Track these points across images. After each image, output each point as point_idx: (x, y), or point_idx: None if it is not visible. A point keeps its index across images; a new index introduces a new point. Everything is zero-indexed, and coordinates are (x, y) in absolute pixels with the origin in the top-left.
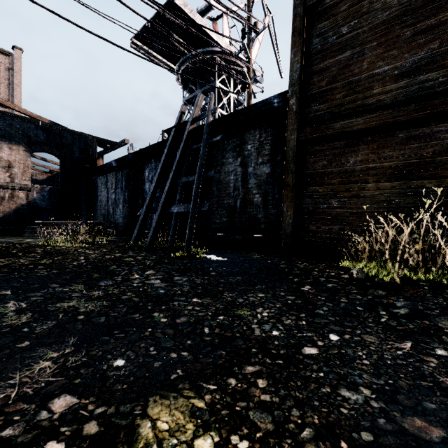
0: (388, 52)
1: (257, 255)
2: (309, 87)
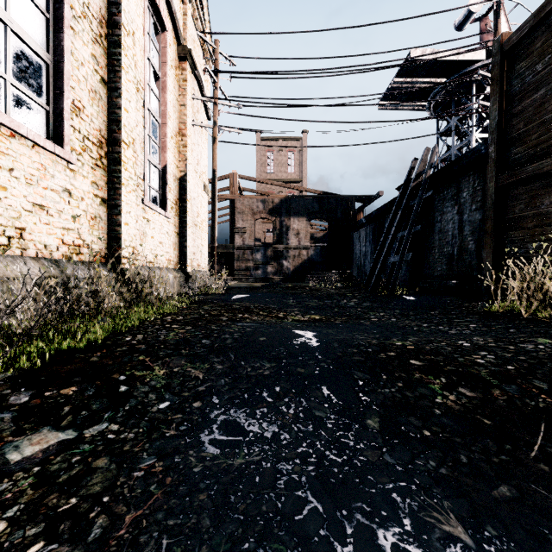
0: None
1: (450, 298)
2: (509, 131)
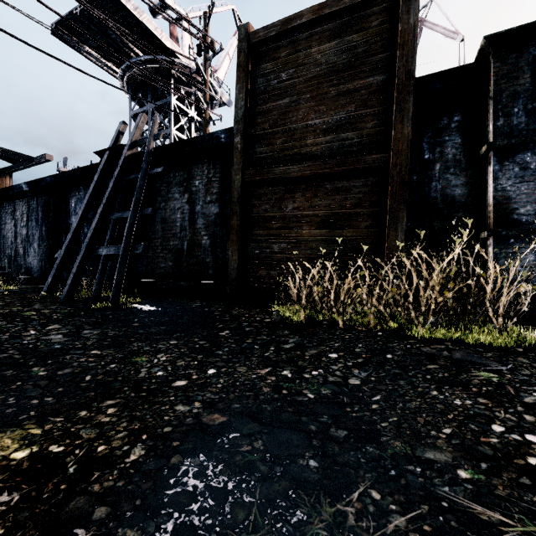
0: (318, 106)
1: (199, 303)
2: (254, 128)
